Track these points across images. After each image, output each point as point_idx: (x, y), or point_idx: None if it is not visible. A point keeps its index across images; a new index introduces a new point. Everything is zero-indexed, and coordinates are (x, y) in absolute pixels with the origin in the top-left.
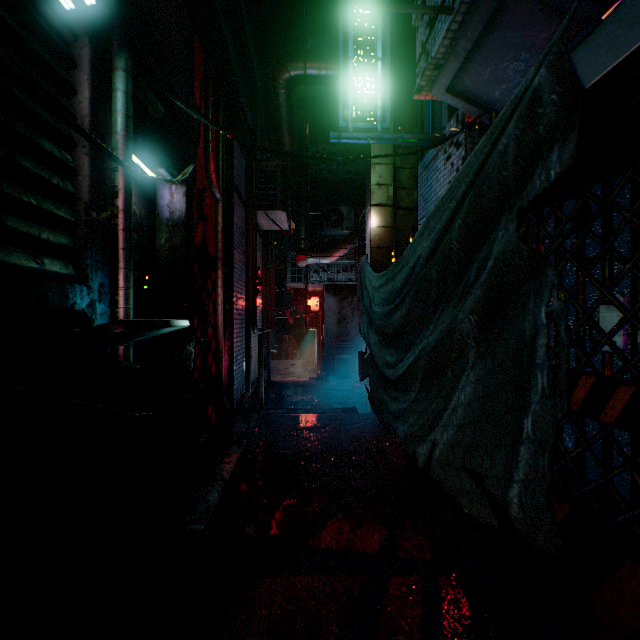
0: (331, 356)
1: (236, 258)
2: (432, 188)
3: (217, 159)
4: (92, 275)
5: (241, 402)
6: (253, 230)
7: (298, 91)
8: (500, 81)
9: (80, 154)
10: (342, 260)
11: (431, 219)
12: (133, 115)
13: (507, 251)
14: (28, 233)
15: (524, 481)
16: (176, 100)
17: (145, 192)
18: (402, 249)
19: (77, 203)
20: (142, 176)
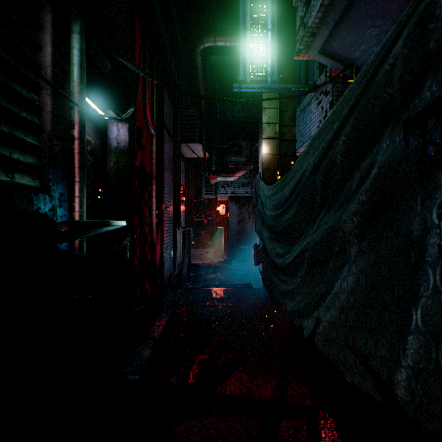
0: (233, 246)
1: (166, 177)
2: (307, 125)
3: (152, 105)
4: (53, 187)
5: (170, 279)
6: (178, 157)
7: (210, 60)
8: (360, 43)
9: (44, 95)
10: (241, 179)
11: (316, 139)
12: (87, 68)
13: (394, 159)
14: (0, 154)
15: (413, 368)
16: (118, 56)
17: (99, 128)
18: (285, 170)
19: (42, 132)
20: (93, 113)
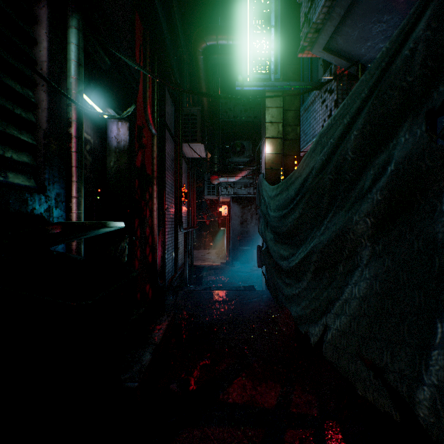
0: (236, 247)
1: (167, 177)
2: (311, 125)
3: (153, 104)
4: (49, 187)
5: (171, 281)
6: (180, 157)
7: (212, 59)
8: (366, 39)
9: (40, 91)
10: (244, 179)
11: (323, 136)
12: (85, 65)
13: (415, 154)
14: None
15: (439, 387)
16: (117, 52)
17: (98, 127)
18: (288, 170)
19: (37, 130)
20: (91, 111)
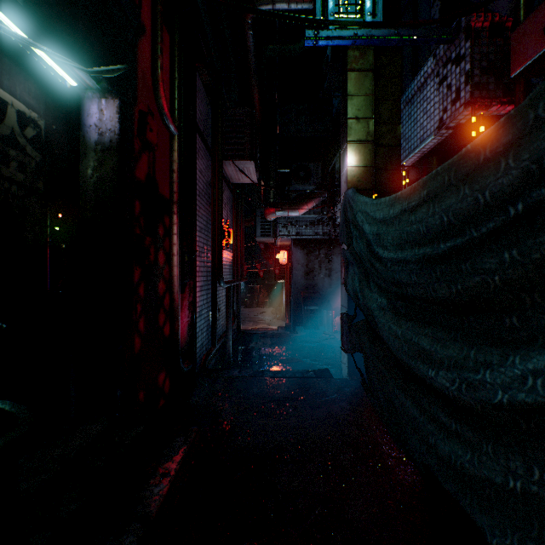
0: (299, 307)
1: (200, 206)
2: (417, 123)
3: (172, 87)
4: None
5: (205, 360)
6: (218, 177)
7: (267, 50)
8: None
9: None
10: (310, 214)
11: None
12: None
13: None
14: None
15: None
16: None
17: (58, 101)
18: (383, 192)
19: None
20: None
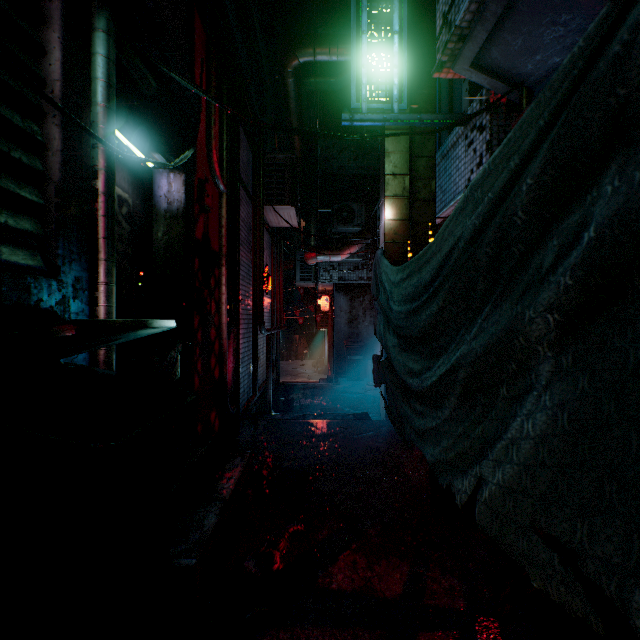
0: (342, 357)
1: (242, 255)
2: (451, 178)
3: (221, 148)
4: (64, 267)
5: (247, 406)
6: (260, 226)
7: (308, 84)
8: (534, 51)
9: (50, 125)
10: (353, 258)
11: (477, 188)
12: (119, 87)
13: (632, 210)
14: None
15: None
16: (166, 68)
17: (139, 180)
18: (419, 244)
19: (46, 183)
20: (127, 155)
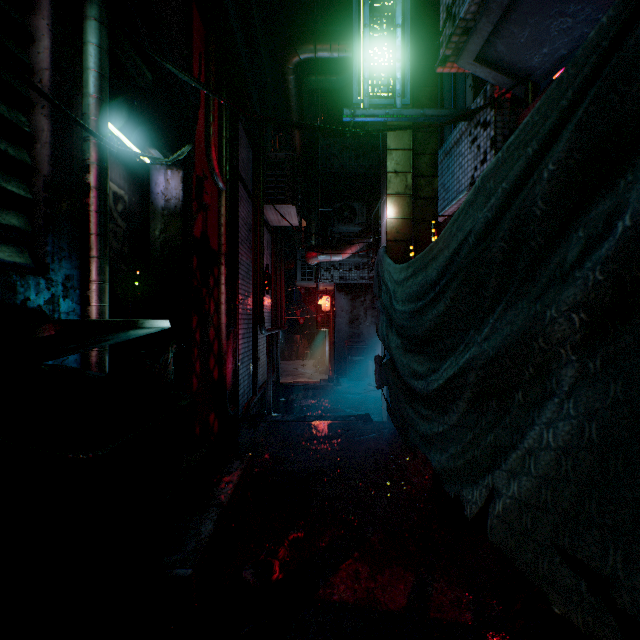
0: (343, 357)
1: (242, 254)
2: (454, 176)
3: (220, 145)
4: (53, 265)
5: (247, 407)
6: (260, 224)
7: (308, 82)
8: (540, 43)
9: (38, 116)
10: (354, 258)
11: (489, 179)
12: (113, 79)
13: None
14: None
15: None
16: (161, 59)
17: (136, 177)
18: (421, 242)
19: (35, 176)
20: (121, 149)
